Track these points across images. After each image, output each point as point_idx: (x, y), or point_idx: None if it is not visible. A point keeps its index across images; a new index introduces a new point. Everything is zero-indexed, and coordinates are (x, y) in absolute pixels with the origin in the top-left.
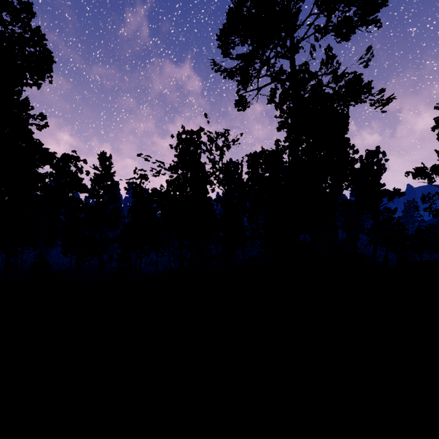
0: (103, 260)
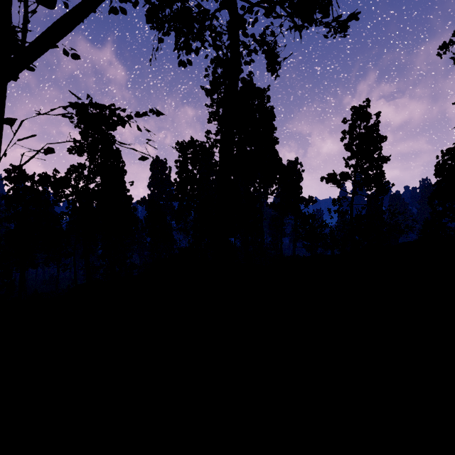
0: None
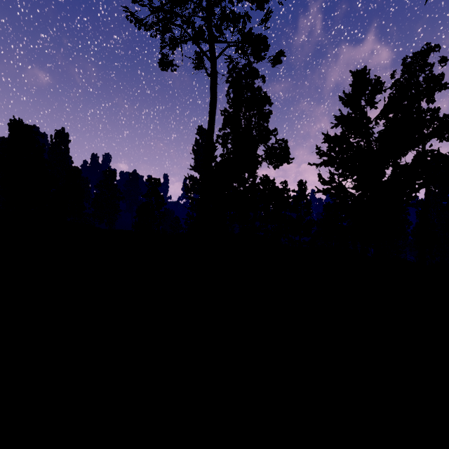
0: None
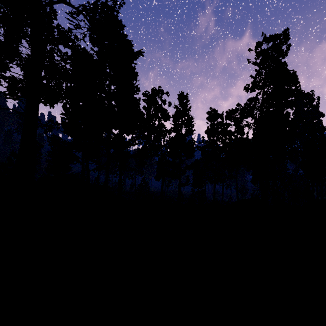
0: (182, 183)
